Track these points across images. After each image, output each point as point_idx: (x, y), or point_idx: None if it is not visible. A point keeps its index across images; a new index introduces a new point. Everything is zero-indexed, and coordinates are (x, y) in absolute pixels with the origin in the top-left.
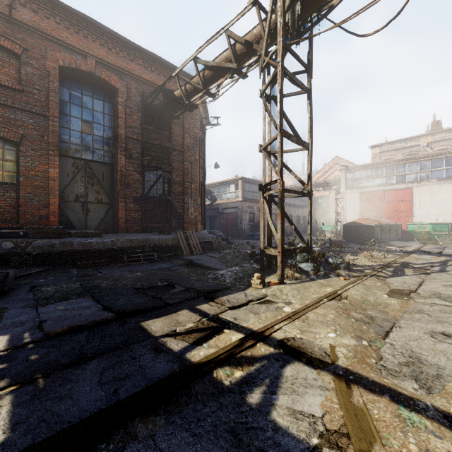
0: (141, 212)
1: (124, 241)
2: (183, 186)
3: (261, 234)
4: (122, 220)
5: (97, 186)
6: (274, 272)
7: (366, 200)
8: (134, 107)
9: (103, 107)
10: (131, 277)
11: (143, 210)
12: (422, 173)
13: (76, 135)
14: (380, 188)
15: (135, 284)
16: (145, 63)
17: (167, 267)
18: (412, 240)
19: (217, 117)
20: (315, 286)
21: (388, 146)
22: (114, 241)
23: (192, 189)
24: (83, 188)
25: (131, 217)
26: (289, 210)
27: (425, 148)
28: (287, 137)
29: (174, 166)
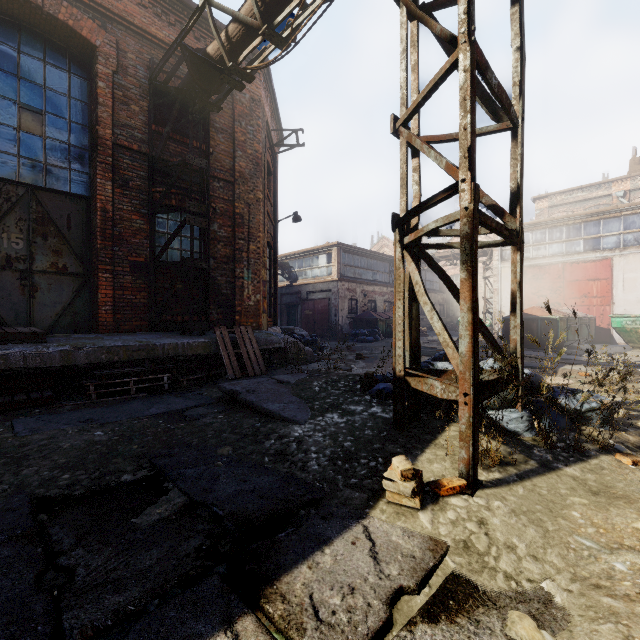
0: (148, 292)
1: (94, 352)
2: (233, 247)
3: (397, 337)
4: (106, 308)
5: (54, 240)
6: (432, 437)
7: (534, 278)
8: (133, 89)
9: (68, 85)
10: (69, 447)
11: (153, 289)
12: (628, 234)
13: (6, 133)
14: (557, 259)
15: (52, 480)
16: (156, 7)
17: (183, 408)
18: (612, 342)
19: (297, 130)
20: (576, 498)
21: (561, 197)
22: (69, 351)
23: (250, 252)
24: (23, 242)
25: (125, 301)
26: None
27: (621, 200)
28: (480, 65)
29: (216, 208)
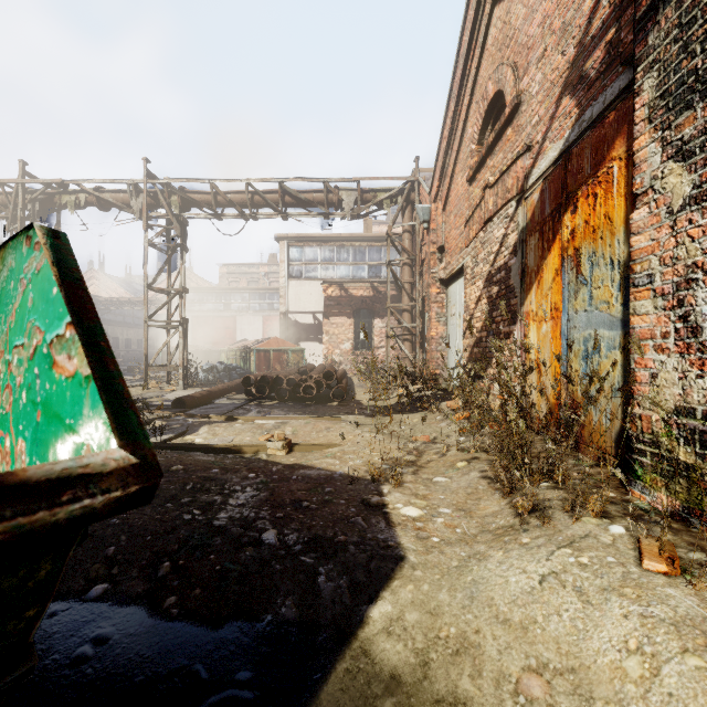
0: None
1: None
2: None
3: None
4: None
5: None
6: None
7: (198, 325)
8: None
9: None
10: None
11: None
12: (244, 304)
13: None
14: (211, 313)
15: None
16: None
17: None
18: None
19: None
20: None
21: (234, 268)
22: None
23: None
24: None
25: None
26: (112, 330)
27: (264, 277)
28: None
29: None
